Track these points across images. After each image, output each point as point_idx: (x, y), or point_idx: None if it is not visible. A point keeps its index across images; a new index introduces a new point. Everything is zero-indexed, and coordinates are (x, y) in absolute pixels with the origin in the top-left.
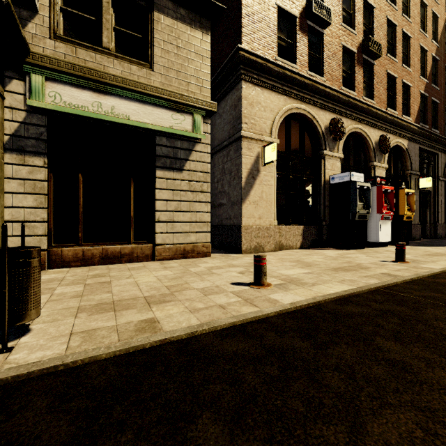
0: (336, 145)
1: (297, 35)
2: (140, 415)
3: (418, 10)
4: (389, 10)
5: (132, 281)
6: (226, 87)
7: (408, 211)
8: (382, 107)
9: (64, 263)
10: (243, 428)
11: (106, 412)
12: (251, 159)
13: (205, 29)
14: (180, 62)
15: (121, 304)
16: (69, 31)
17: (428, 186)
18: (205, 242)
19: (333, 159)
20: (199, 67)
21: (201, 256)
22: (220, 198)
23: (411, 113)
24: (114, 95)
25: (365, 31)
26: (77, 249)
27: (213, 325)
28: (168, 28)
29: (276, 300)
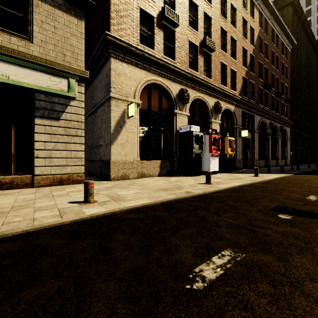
0: (184, 107)
1: (155, 29)
2: None
3: (241, 24)
4: (221, 21)
5: None
6: (103, 61)
7: (230, 151)
8: (217, 84)
9: None
10: None
11: None
12: (119, 114)
13: (80, 17)
14: (57, 39)
15: None
16: None
17: (246, 135)
18: (80, 172)
19: (182, 116)
20: (74, 44)
21: (76, 183)
22: (100, 141)
23: (236, 88)
24: None
25: (206, 32)
26: None
27: (5, 233)
28: (46, 12)
29: (84, 212)
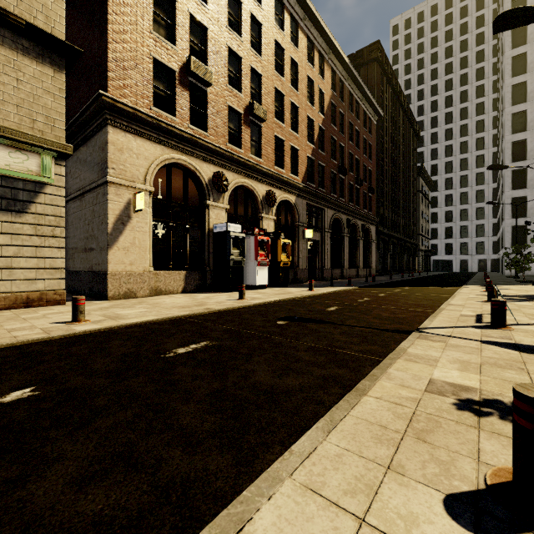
0: (221, 197)
1: (177, 88)
2: None
3: (306, 85)
4: (277, 80)
5: None
6: (95, 126)
7: (286, 258)
8: (270, 165)
9: None
10: None
11: None
12: (121, 205)
13: (59, 66)
14: (21, 96)
15: None
16: None
17: (311, 237)
18: (59, 289)
19: (218, 209)
20: (50, 105)
21: (53, 304)
22: (91, 243)
23: (299, 172)
24: None
25: (255, 94)
26: None
27: None
28: (4, 58)
29: (75, 329)
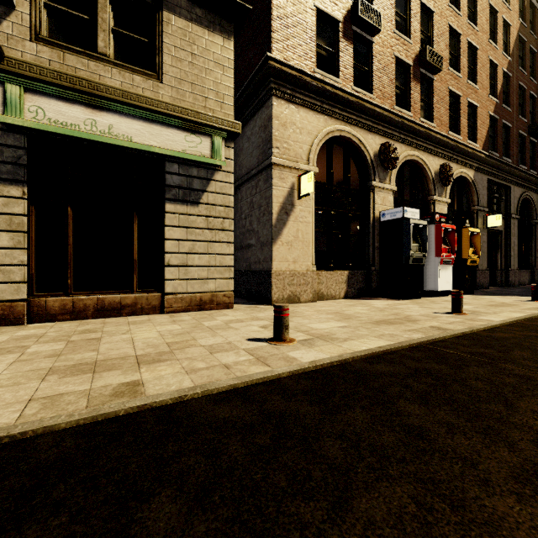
0: (387, 176)
1: (341, 43)
2: (85, 494)
3: (486, 17)
4: (451, 15)
5: (127, 338)
6: (255, 104)
7: (472, 254)
8: (443, 131)
9: (49, 317)
10: (206, 506)
11: (45, 492)
12: (284, 191)
13: (227, 34)
14: (195, 72)
15: (105, 364)
16: (56, 32)
17: (498, 225)
18: (227, 290)
19: (384, 191)
20: (219, 79)
21: (222, 307)
22: (248, 238)
23: (478, 138)
24: (112, 111)
25: (423, 39)
26: (66, 299)
27: (208, 388)
28: (180, 32)
29: (294, 358)
